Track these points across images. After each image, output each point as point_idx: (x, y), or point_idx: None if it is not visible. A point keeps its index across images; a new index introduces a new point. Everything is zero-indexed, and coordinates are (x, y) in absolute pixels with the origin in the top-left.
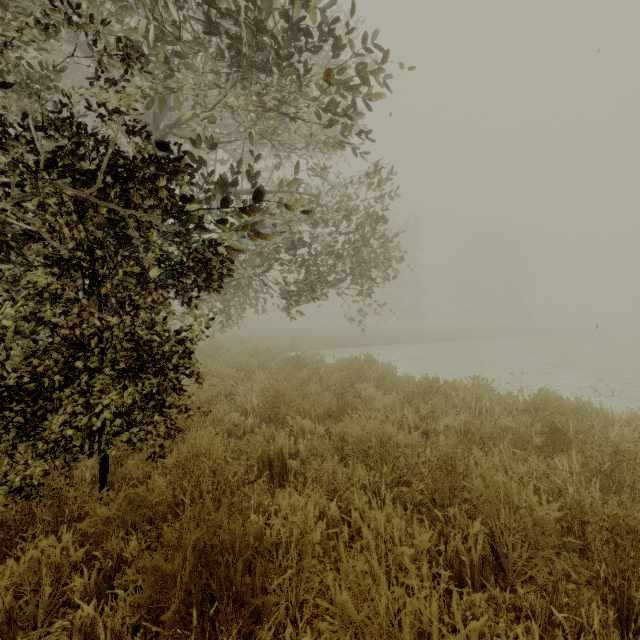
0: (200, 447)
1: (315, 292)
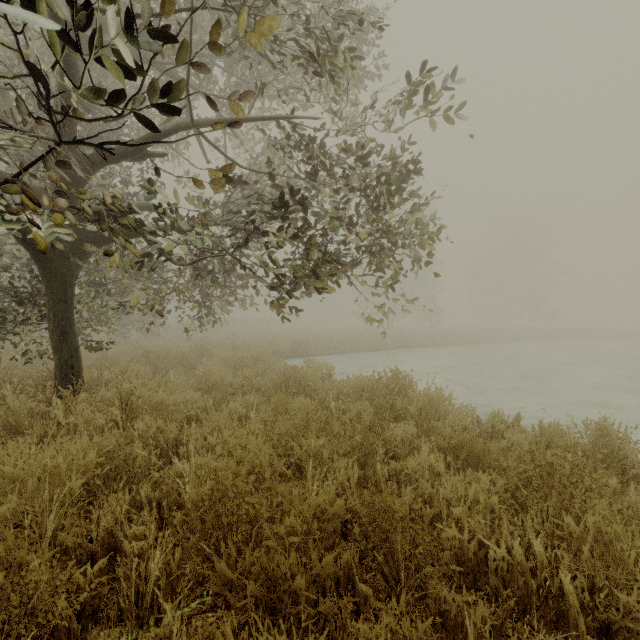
0: None
1: (319, 277)
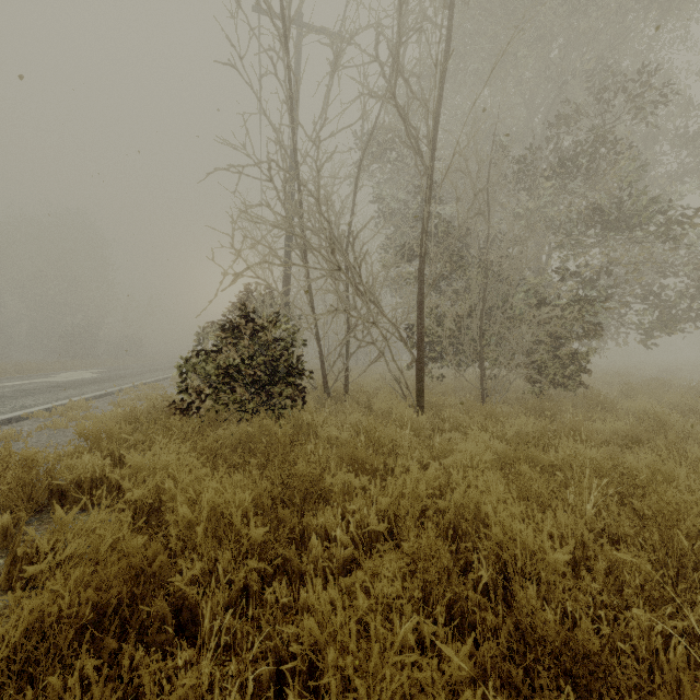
0: (592, 391)
1: (670, 329)
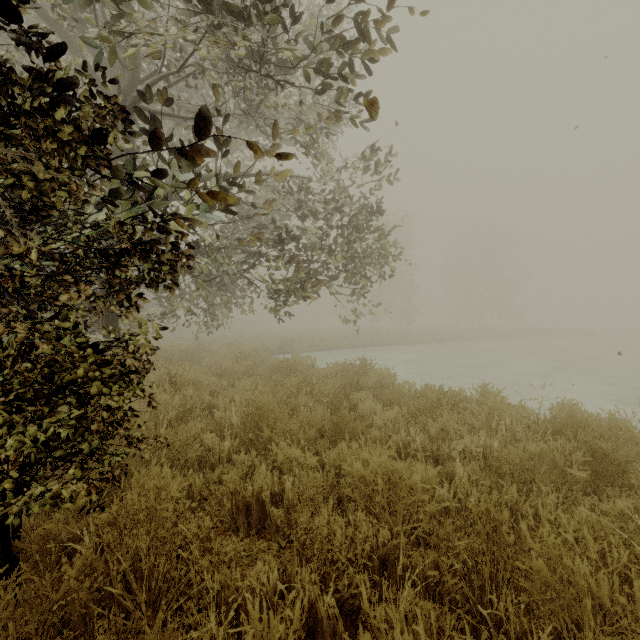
0: (140, 507)
1: (306, 291)
